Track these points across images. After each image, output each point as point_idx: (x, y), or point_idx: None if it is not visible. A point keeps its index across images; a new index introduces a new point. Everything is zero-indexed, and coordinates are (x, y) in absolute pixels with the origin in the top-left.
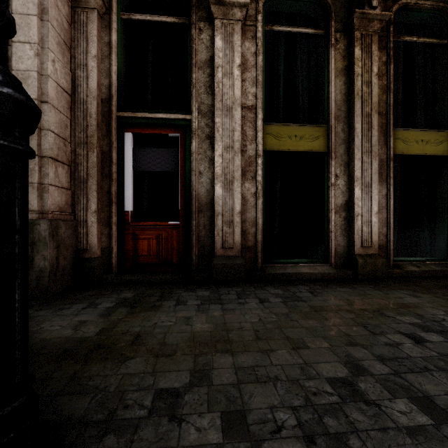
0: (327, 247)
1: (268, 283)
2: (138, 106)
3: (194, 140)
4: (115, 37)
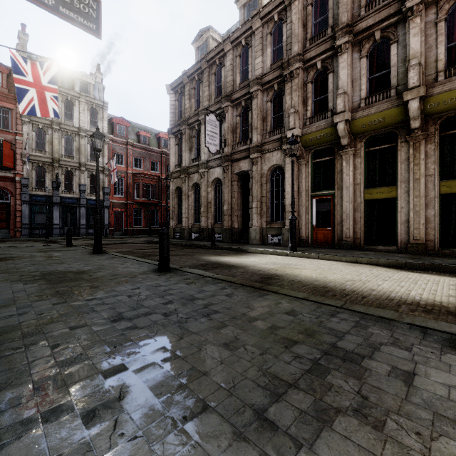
0: (397, 239)
1: (360, 250)
2: (318, 188)
3: (335, 199)
4: (310, 170)
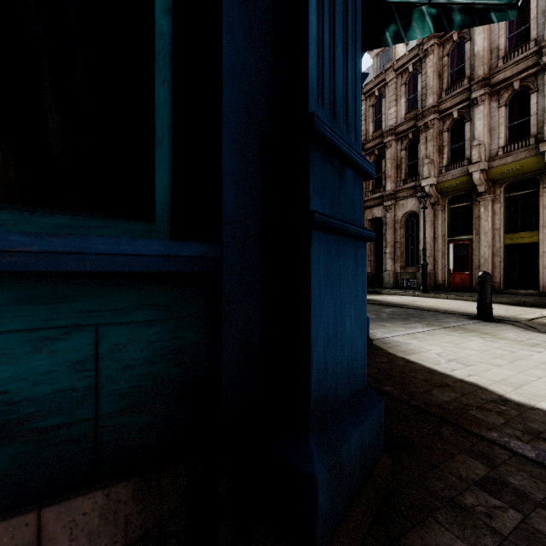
0: (539, 283)
1: (497, 294)
2: (455, 233)
3: (473, 244)
4: (446, 215)
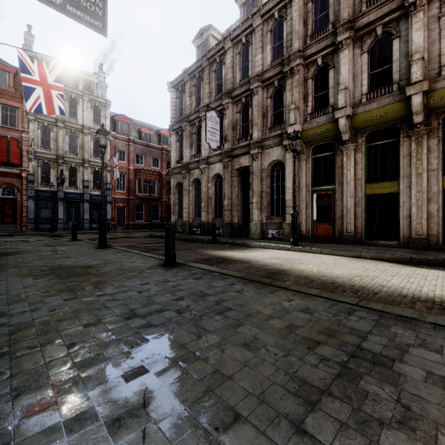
0: (399, 234)
1: (361, 245)
2: (318, 183)
3: (336, 194)
4: (310, 165)
